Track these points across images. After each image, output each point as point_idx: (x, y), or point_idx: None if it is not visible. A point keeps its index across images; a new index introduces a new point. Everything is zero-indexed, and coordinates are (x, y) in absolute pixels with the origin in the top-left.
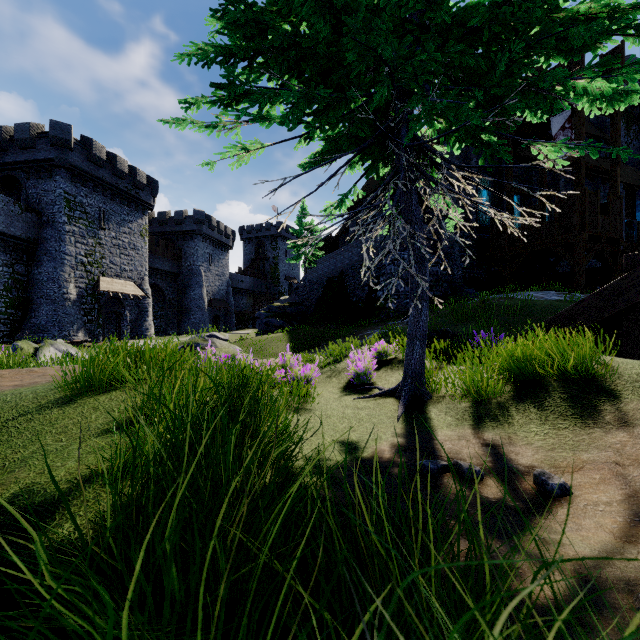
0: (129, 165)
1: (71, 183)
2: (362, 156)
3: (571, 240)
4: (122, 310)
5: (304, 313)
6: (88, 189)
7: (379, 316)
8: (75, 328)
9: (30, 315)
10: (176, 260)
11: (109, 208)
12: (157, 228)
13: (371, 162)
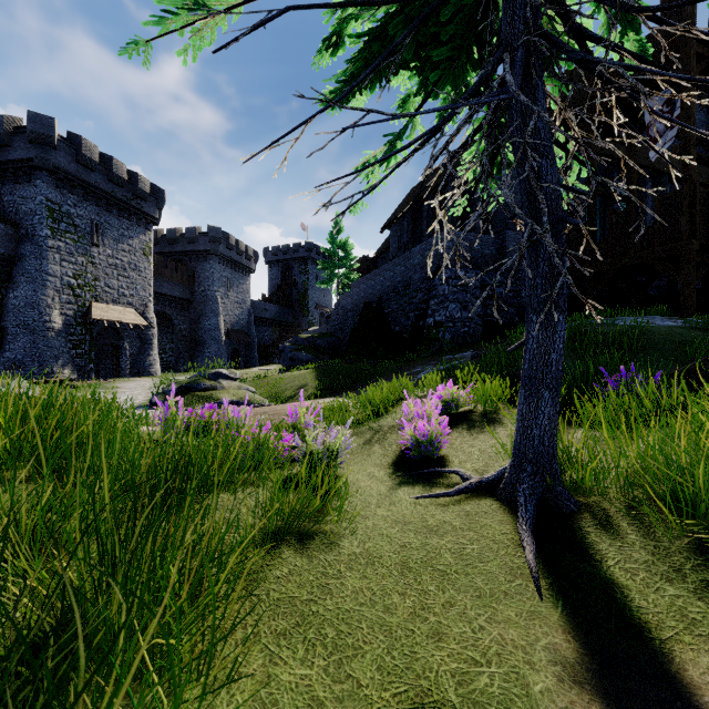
0: (129, 170)
1: (55, 189)
2: (430, 49)
3: (677, 251)
4: (120, 342)
5: (336, 346)
6: (77, 197)
7: (429, 349)
8: (60, 364)
9: (4, 348)
10: (188, 284)
11: (104, 221)
12: (166, 247)
13: (445, 66)
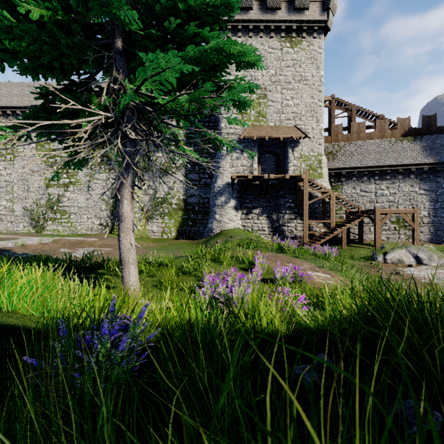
0: None
1: None
2: None
3: None
4: None
5: None
6: None
7: None
8: None
9: None
10: None
11: None
12: None
13: None
